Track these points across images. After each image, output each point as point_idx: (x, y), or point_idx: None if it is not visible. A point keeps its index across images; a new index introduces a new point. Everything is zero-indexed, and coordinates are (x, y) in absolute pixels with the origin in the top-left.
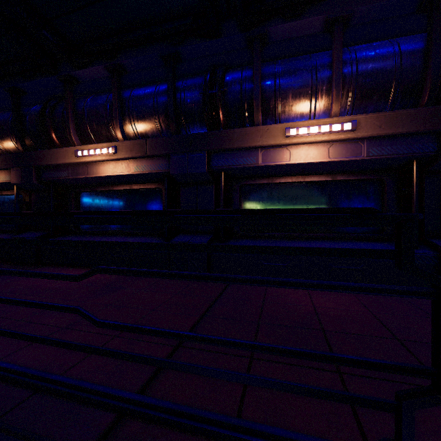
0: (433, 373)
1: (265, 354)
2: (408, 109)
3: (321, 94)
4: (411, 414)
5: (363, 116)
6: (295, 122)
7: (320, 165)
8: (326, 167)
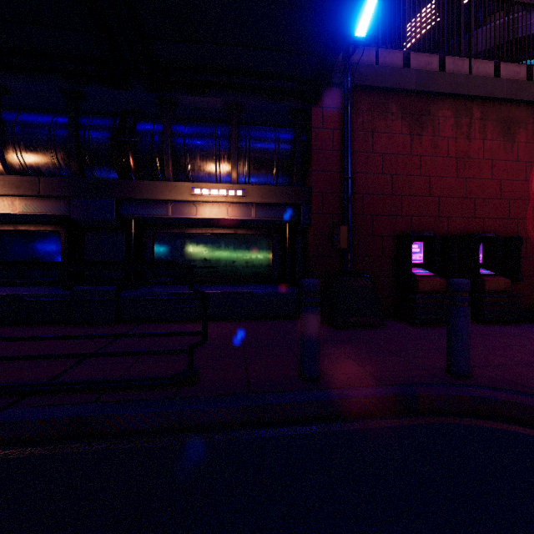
0: (201, 333)
1: (147, 359)
2: (280, 186)
3: (224, 161)
4: (192, 351)
5: (251, 186)
6: (199, 183)
7: (222, 221)
8: (227, 222)
